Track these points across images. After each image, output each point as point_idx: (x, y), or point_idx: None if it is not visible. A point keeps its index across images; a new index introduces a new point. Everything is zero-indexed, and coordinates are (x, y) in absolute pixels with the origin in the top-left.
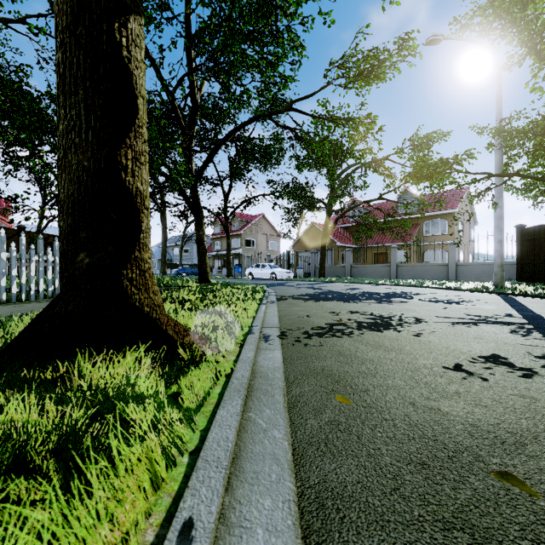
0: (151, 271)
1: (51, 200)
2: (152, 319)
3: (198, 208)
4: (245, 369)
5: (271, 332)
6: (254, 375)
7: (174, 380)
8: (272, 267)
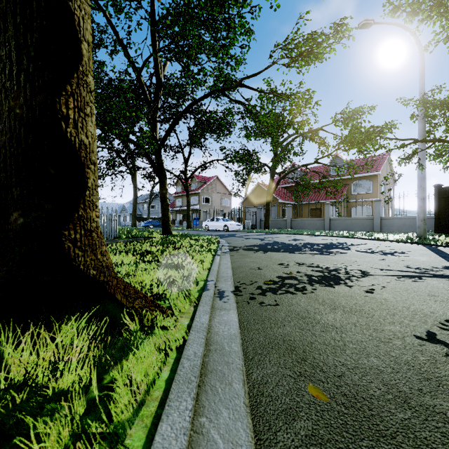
0: (99, 230)
1: None
2: (99, 283)
3: (162, 170)
4: (198, 342)
5: (225, 287)
6: (208, 347)
7: (113, 363)
8: (224, 221)
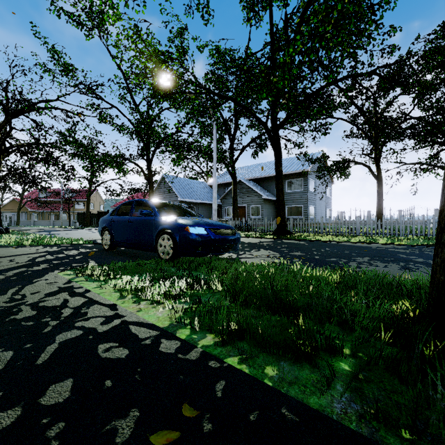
0: None
1: None
2: None
3: None
4: None
5: None
6: None
7: None
8: None
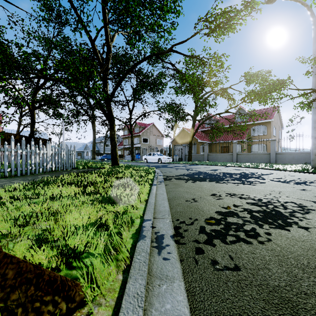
0: None
1: (25, 114)
2: None
3: (111, 116)
4: None
5: (163, 228)
6: None
7: None
8: (158, 155)
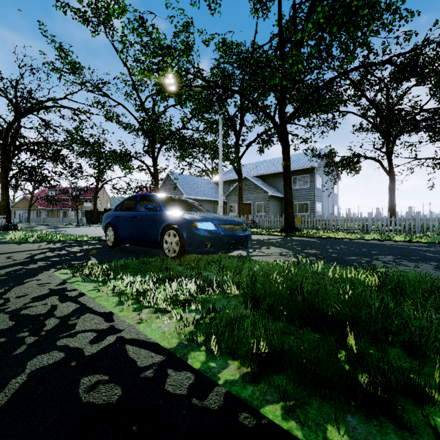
0: None
1: None
2: None
3: None
4: None
5: None
6: None
7: None
8: None
